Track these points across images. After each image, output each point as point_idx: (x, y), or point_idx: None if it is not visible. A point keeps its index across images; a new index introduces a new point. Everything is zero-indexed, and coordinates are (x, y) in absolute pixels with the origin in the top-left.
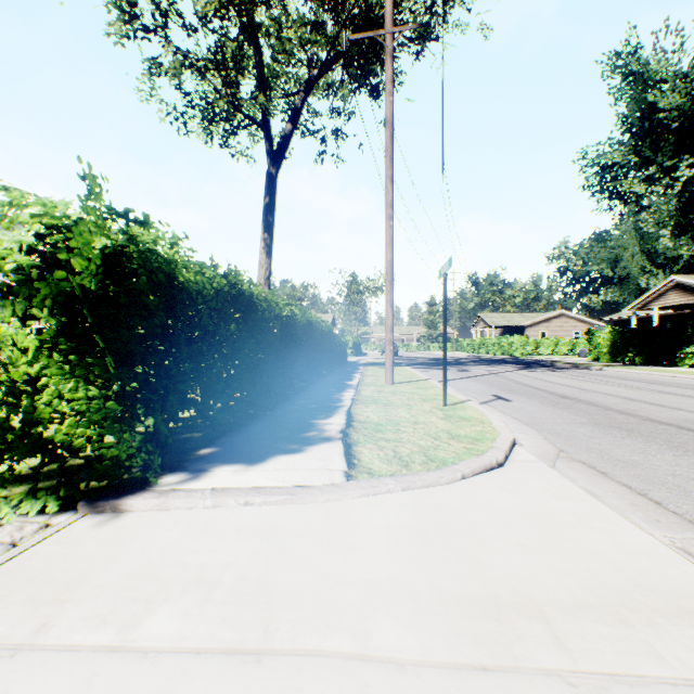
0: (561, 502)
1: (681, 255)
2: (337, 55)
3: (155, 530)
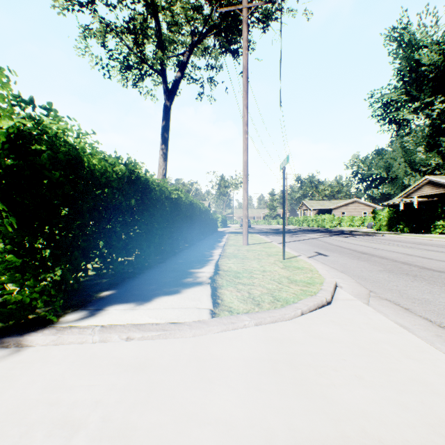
0: (381, 334)
1: (430, 163)
2: (211, 28)
3: (44, 365)
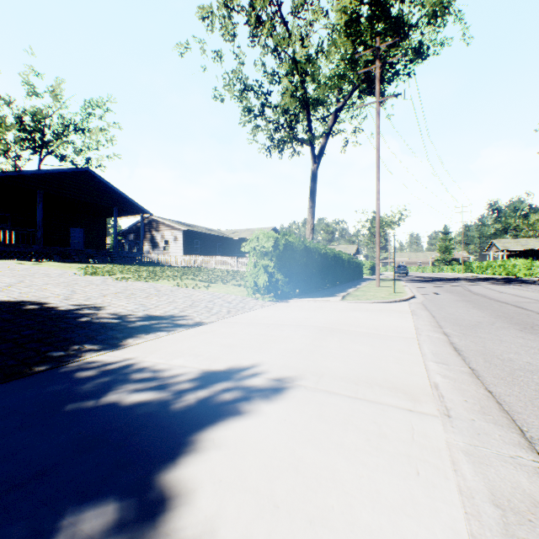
0: (396, 306)
1: None
2: (353, 89)
3: (297, 303)
